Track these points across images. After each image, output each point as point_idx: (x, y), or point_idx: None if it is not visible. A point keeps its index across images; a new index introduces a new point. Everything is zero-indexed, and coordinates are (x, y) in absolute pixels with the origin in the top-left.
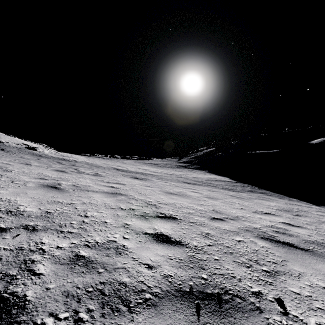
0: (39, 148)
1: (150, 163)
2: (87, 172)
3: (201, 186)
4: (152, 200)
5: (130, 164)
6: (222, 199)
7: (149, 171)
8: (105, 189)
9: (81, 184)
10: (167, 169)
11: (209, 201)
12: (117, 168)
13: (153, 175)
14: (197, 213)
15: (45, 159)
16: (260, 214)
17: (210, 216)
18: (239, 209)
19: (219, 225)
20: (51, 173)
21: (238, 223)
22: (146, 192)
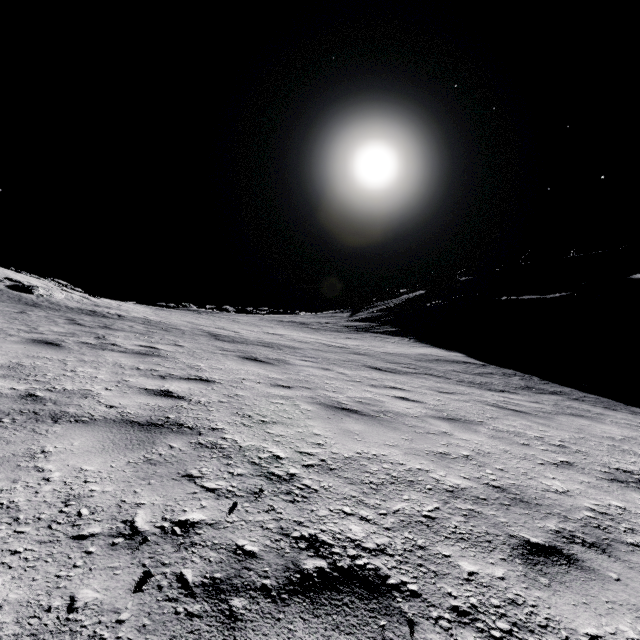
0: (41, 287)
1: (291, 321)
2: (124, 346)
3: (411, 376)
4: (283, 452)
5: (248, 323)
6: (486, 424)
7: (287, 340)
8: (132, 407)
9: (61, 389)
10: (329, 334)
11: (459, 437)
12: (213, 334)
13: (295, 351)
14: (452, 514)
15: (42, 312)
16: (635, 486)
17: (507, 530)
18: (564, 471)
19: (586, 616)
20: (3, 350)
21: (639, 574)
22: (269, 408)
